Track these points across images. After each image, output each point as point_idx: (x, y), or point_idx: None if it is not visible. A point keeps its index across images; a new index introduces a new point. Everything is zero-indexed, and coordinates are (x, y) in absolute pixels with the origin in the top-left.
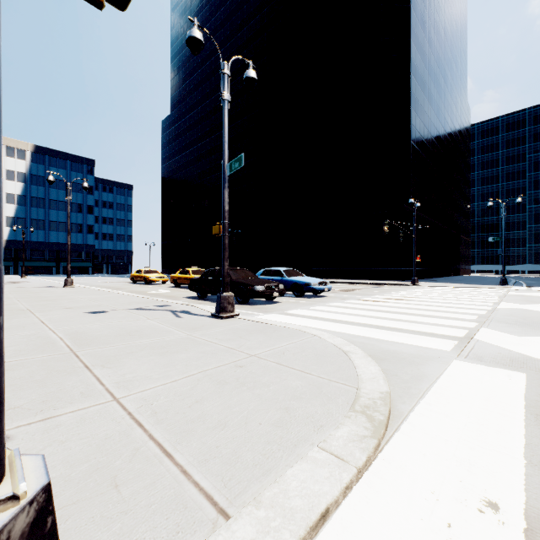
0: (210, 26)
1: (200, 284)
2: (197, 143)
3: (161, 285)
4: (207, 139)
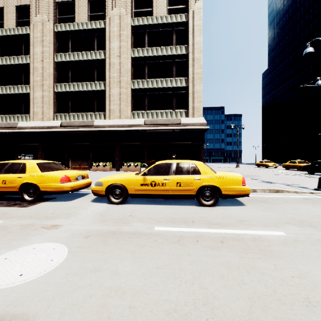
0: (299, 0)
1: (310, 168)
2: (288, 80)
3: (275, 168)
4: (297, 75)
